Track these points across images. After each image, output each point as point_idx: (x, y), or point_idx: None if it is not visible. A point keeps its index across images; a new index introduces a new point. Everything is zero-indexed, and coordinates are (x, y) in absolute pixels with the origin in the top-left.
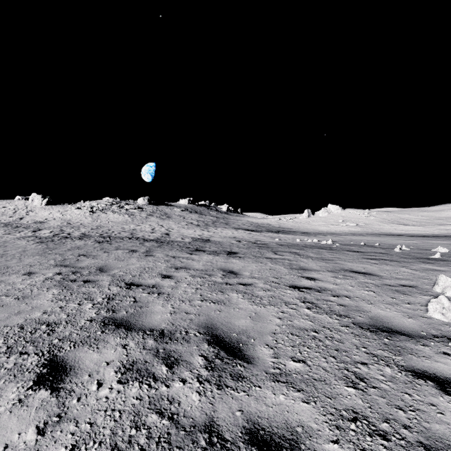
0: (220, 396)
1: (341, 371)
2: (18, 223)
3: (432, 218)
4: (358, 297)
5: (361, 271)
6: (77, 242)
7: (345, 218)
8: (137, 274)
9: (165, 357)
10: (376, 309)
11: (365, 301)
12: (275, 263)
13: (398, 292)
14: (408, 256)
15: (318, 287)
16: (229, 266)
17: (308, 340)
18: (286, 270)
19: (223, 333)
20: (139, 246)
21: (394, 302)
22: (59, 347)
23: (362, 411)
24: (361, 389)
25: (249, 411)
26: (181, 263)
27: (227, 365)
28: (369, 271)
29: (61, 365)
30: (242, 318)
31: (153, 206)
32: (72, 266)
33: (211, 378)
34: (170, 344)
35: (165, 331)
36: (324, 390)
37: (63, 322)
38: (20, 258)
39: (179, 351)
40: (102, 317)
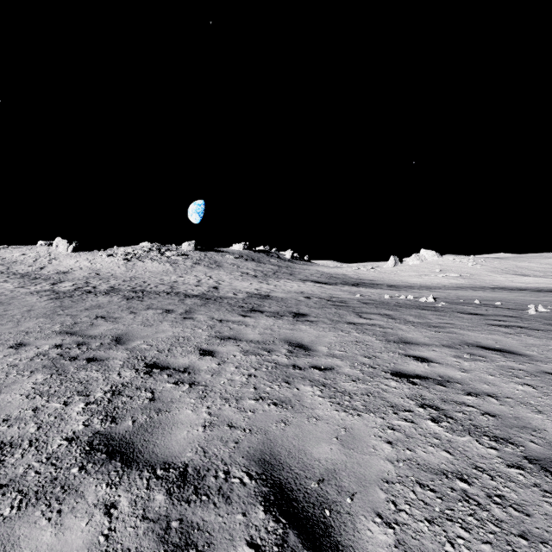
0: None
1: None
2: (38, 274)
3: None
4: (510, 396)
5: (495, 347)
6: (100, 298)
7: (443, 267)
8: (165, 348)
9: (180, 546)
10: None
11: (526, 406)
12: (362, 332)
13: None
14: None
15: (437, 376)
16: (297, 336)
17: (455, 502)
18: (380, 343)
19: (291, 478)
20: (177, 304)
21: None
22: None
23: None
24: None
25: None
26: (230, 331)
27: None
28: (507, 347)
29: None
30: (323, 441)
31: (200, 252)
32: (82, 333)
33: None
34: (193, 505)
35: (190, 470)
36: None
37: (25, 442)
38: (19, 321)
39: (208, 527)
40: (91, 432)
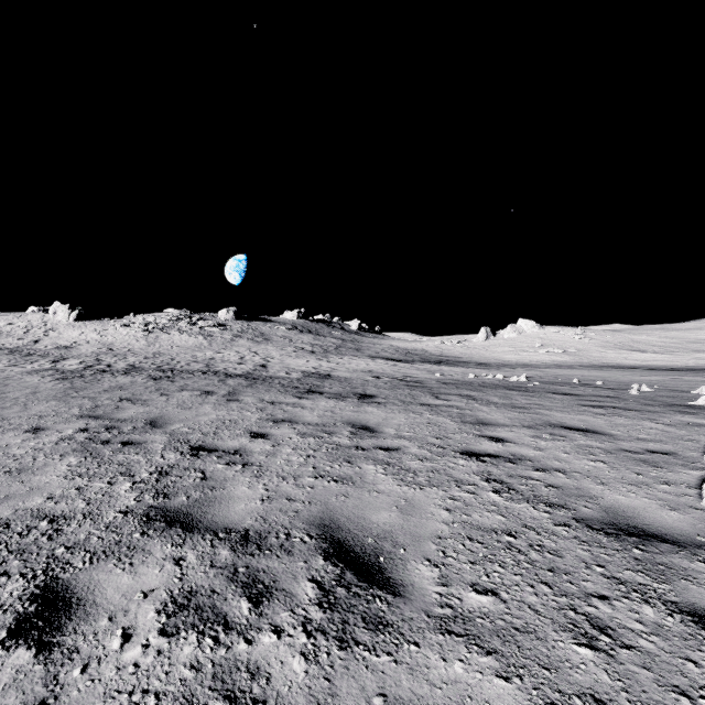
0: (344, 663)
1: (563, 613)
2: (31, 349)
3: (684, 340)
4: (578, 471)
5: (579, 427)
6: (120, 378)
7: (545, 341)
8: (210, 431)
9: (249, 583)
10: (612, 493)
11: (591, 479)
12: (436, 414)
13: (646, 464)
14: (653, 401)
15: (509, 455)
16: (361, 418)
17: (499, 550)
18: (455, 424)
19: (350, 537)
20: (217, 385)
21: (642, 481)
22: (65, 561)
23: (611, 699)
24: (603, 650)
25: (399, 696)
26: (283, 414)
27: (358, 599)
28: (592, 427)
29: (63, 597)
30: (383, 510)
31: (242, 322)
32: (108, 417)
33: (328, 625)
34: (257, 557)
35: (251, 533)
36: (536, 651)
37: (79, 515)
38: (26, 404)
39: (273, 571)
40: (145, 506)
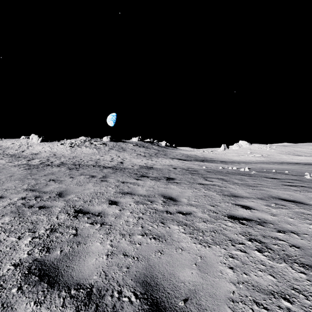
0: None
1: None
2: (20, 155)
3: None
4: (306, 233)
5: (290, 199)
6: (54, 168)
7: (252, 151)
8: (88, 199)
9: None
10: None
11: None
12: (207, 189)
13: None
14: None
15: (257, 219)
16: (168, 192)
17: None
18: (219, 196)
19: (165, 298)
20: (98, 172)
21: None
22: None
23: None
24: None
25: None
26: (128, 189)
27: None
28: (297, 199)
29: None
30: (186, 267)
31: (113, 142)
32: (39, 190)
33: None
34: None
35: (94, 290)
36: None
37: None
38: (3, 182)
39: None
40: (32, 259)
